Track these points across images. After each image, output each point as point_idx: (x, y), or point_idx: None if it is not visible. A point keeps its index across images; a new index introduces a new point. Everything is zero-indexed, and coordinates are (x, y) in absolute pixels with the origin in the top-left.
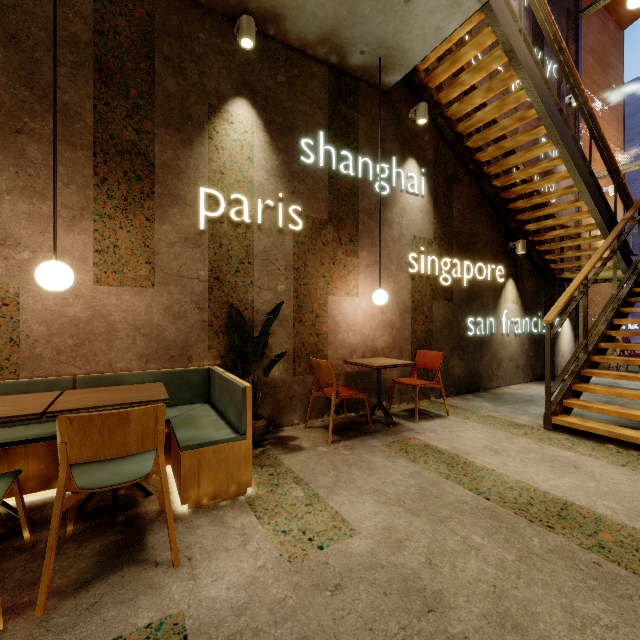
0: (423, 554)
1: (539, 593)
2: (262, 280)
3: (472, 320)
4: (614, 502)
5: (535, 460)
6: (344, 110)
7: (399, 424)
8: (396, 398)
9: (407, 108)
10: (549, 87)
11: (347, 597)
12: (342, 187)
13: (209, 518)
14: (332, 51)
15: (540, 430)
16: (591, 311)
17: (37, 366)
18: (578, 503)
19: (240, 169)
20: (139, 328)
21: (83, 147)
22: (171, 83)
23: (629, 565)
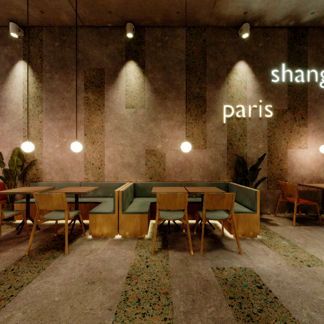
0: None
1: None
2: (251, 143)
3: None
4: None
5: None
6: (297, 48)
7: None
8: None
9: None
10: None
11: None
12: (296, 90)
13: (244, 242)
14: (291, 20)
15: None
16: None
17: (170, 178)
18: None
19: (240, 93)
20: (200, 165)
21: (183, 99)
22: (212, 65)
23: None
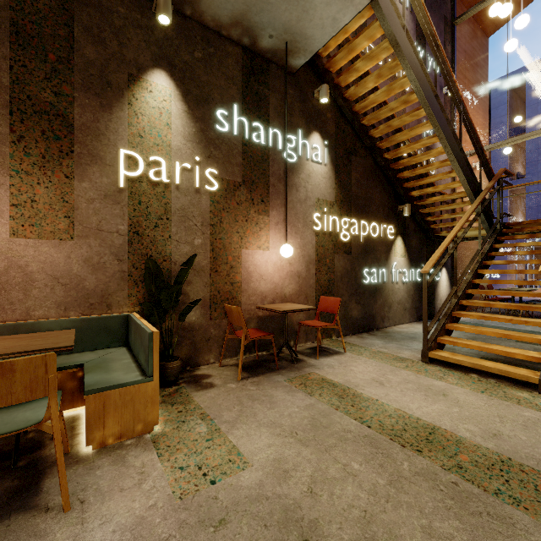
0: (306, 483)
1: (403, 515)
2: (180, 234)
3: (367, 270)
4: (473, 425)
5: (412, 390)
6: (256, 87)
7: (303, 361)
8: (302, 338)
9: (312, 88)
10: (427, 76)
11: (229, 532)
12: (254, 154)
13: (111, 458)
14: (244, 33)
15: (419, 363)
16: (463, 263)
17: None
18: (444, 427)
19: (159, 134)
20: (58, 278)
21: None
22: (90, 51)
23: (481, 483)
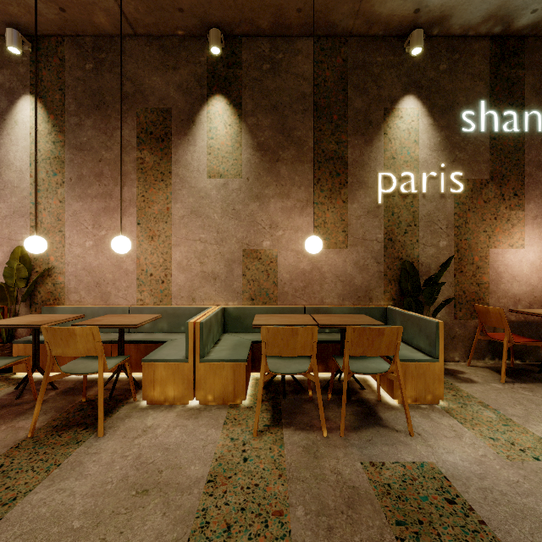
0: None
1: None
2: (426, 238)
3: None
4: None
5: None
6: (507, 72)
7: None
8: None
9: None
10: None
11: None
12: (505, 146)
13: (418, 413)
14: (496, 23)
15: None
16: None
17: (285, 298)
18: None
19: (407, 152)
20: (338, 276)
21: (307, 162)
22: (358, 102)
23: None
